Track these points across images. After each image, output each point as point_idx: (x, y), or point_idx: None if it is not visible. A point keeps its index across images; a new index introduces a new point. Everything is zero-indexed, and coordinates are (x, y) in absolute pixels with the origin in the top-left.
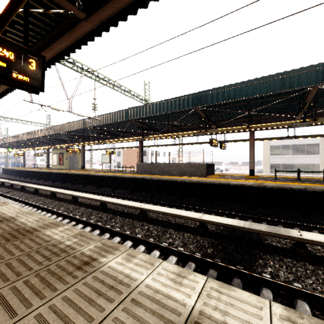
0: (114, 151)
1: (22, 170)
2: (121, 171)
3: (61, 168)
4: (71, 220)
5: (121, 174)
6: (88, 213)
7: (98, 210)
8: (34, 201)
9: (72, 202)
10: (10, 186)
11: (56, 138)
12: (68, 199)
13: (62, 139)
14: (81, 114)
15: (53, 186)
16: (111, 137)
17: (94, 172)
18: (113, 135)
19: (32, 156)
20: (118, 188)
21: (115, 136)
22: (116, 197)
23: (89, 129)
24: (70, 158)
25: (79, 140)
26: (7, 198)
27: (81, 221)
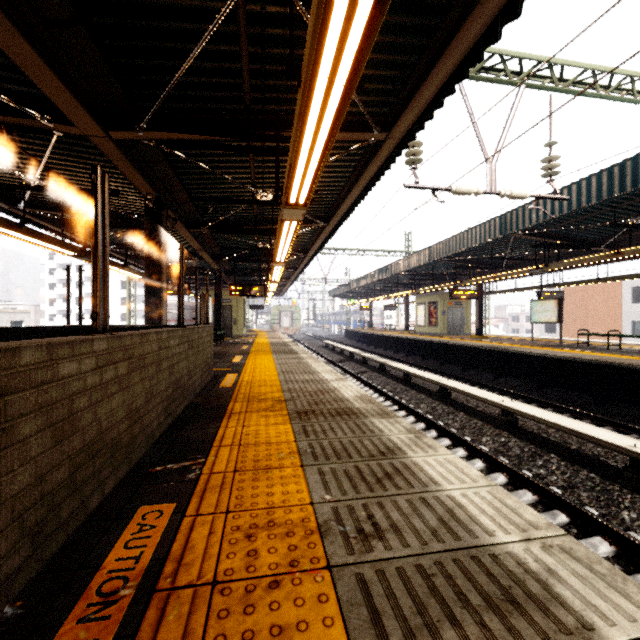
0: (561, 292)
1: (371, 334)
2: (596, 345)
3: (433, 332)
4: (539, 499)
5: (620, 356)
6: (596, 491)
7: (632, 489)
8: (410, 400)
9: (502, 426)
10: (362, 360)
11: (425, 274)
12: (484, 413)
13: (438, 274)
14: (518, 193)
15: (427, 368)
16: (561, 255)
17: (517, 345)
18: (580, 246)
19: (378, 311)
20: (617, 400)
21: (586, 247)
22: (638, 433)
23: (506, 240)
24: (449, 312)
25: (470, 272)
26: (365, 385)
27: (596, 524)
